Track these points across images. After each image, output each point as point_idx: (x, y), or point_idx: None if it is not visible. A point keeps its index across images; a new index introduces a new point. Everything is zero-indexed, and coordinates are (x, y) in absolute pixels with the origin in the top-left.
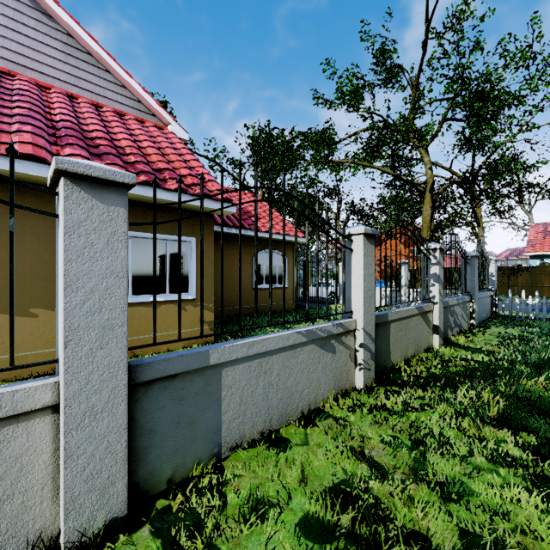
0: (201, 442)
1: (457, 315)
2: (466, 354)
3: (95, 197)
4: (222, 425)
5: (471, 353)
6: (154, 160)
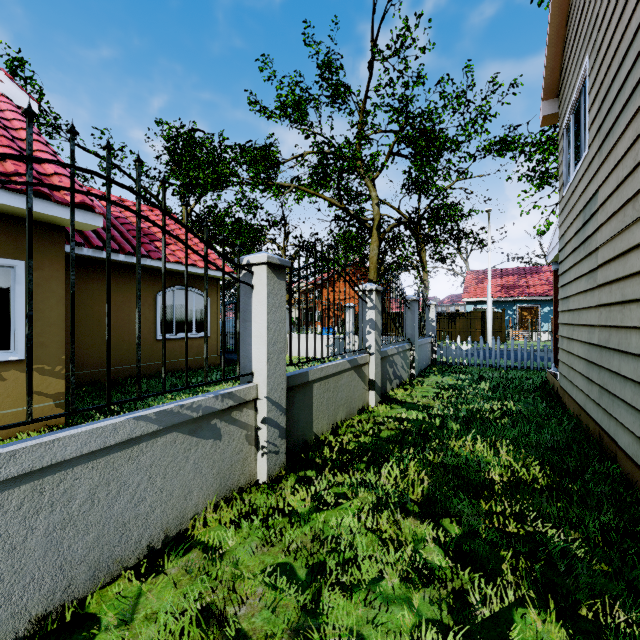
0: None
1: (397, 366)
2: (401, 412)
3: None
4: None
5: (407, 410)
6: None
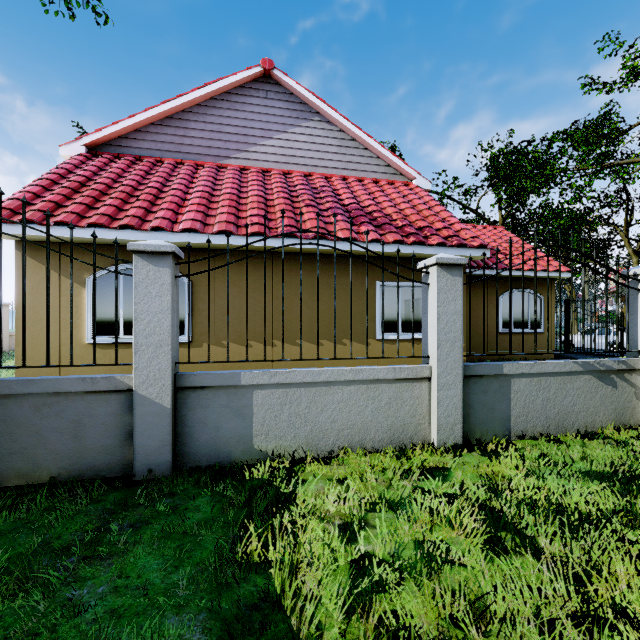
0: (497, 423)
1: None
2: None
3: (449, 273)
4: (510, 417)
5: None
6: (413, 220)
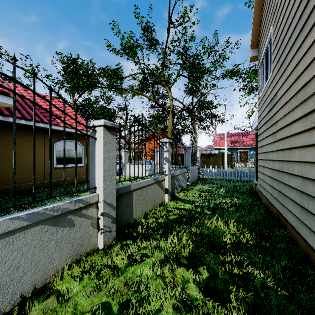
0: None
1: (180, 180)
2: (181, 204)
3: None
4: None
5: (184, 204)
6: None
